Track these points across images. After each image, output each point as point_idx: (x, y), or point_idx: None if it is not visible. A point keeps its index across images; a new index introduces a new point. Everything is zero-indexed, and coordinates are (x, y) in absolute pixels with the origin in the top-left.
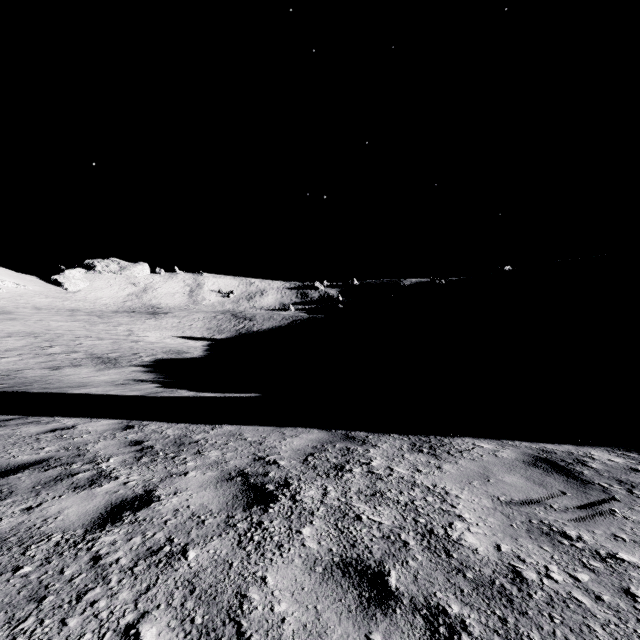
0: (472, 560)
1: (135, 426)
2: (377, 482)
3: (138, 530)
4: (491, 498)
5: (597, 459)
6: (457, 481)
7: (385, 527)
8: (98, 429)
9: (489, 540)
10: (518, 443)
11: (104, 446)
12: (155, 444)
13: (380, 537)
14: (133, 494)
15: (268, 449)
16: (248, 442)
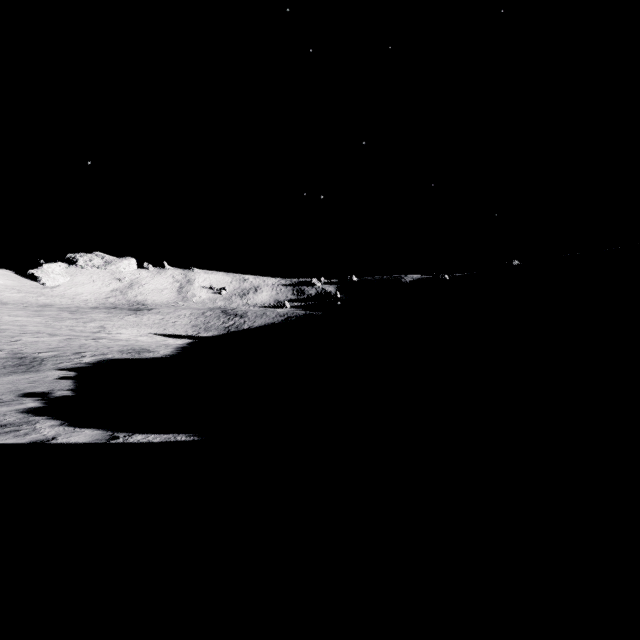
0: None
1: None
2: None
3: None
4: None
5: None
6: None
7: None
8: None
9: None
10: None
11: None
12: None
13: None
14: None
15: None
16: None
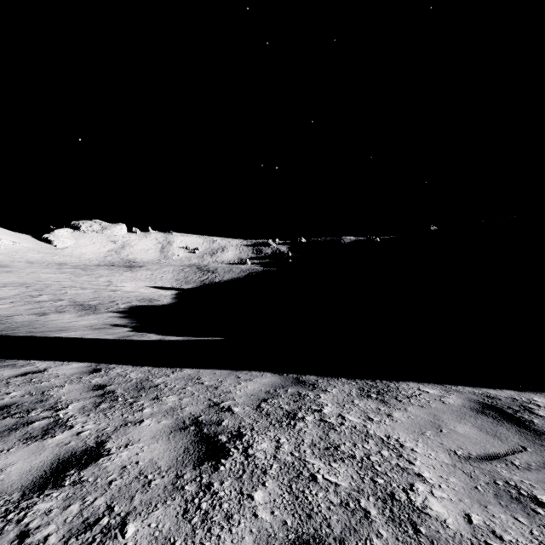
0: (443, 537)
1: (102, 369)
2: (330, 432)
3: (78, 494)
4: (448, 452)
5: (542, 406)
6: (410, 431)
7: (342, 490)
8: (67, 372)
9: (457, 508)
10: (461, 388)
11: (68, 391)
12: (117, 388)
13: (338, 504)
14: (83, 447)
15: (223, 394)
16: (205, 386)
